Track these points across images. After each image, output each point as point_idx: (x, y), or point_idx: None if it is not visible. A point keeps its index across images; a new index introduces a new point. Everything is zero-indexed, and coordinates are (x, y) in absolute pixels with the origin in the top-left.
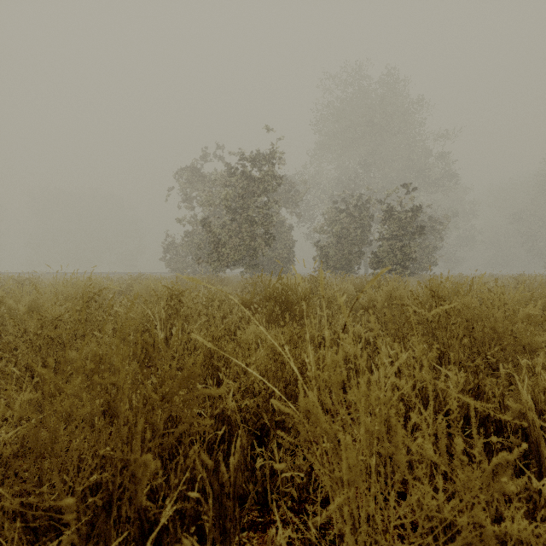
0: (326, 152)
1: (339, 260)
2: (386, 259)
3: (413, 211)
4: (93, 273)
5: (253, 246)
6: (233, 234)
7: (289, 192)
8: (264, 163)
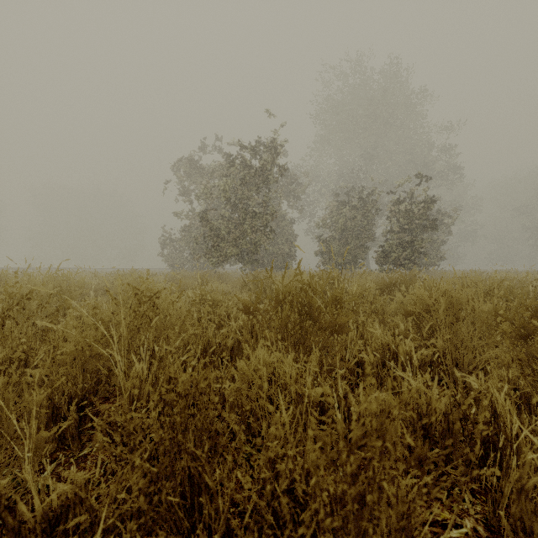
0: (326, 146)
1: (342, 255)
2: (395, 254)
3: (424, 202)
4: (91, 269)
5: (254, 240)
6: (232, 227)
7: (290, 184)
8: (265, 153)
